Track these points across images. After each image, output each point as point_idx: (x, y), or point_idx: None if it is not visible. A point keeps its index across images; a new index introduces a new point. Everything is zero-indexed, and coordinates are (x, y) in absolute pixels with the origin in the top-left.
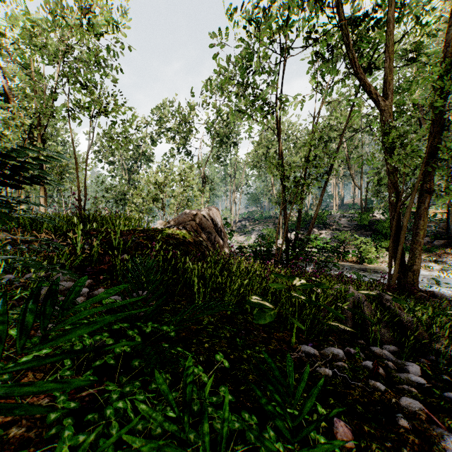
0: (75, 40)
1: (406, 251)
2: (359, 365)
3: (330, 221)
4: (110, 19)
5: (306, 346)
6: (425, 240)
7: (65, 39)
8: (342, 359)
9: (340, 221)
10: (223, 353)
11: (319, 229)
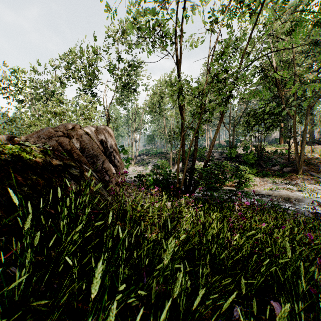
0: None
1: (266, 176)
2: None
3: (206, 155)
4: None
5: None
6: (277, 168)
7: None
8: None
9: (214, 155)
10: None
11: (199, 161)
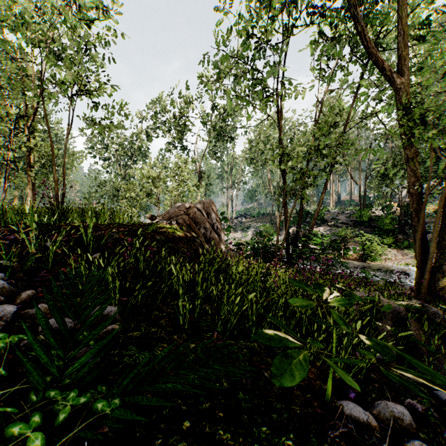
0: (48, 4)
1: (409, 247)
2: (444, 441)
3: (327, 217)
4: (100, 3)
5: (352, 404)
6: (428, 237)
7: (35, 2)
8: (411, 426)
9: (338, 217)
10: (216, 443)
11: (317, 226)
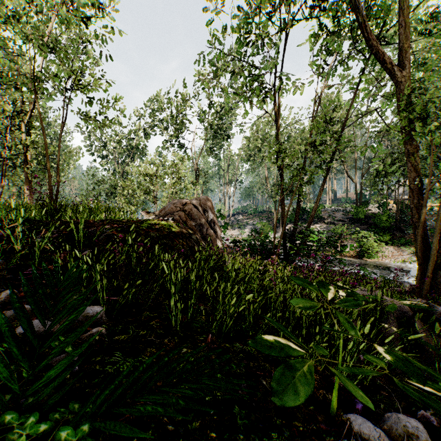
0: None
1: (405, 245)
2: None
3: (324, 215)
4: None
5: (360, 419)
6: None
7: None
8: None
9: (335, 215)
10: None
11: (314, 223)
